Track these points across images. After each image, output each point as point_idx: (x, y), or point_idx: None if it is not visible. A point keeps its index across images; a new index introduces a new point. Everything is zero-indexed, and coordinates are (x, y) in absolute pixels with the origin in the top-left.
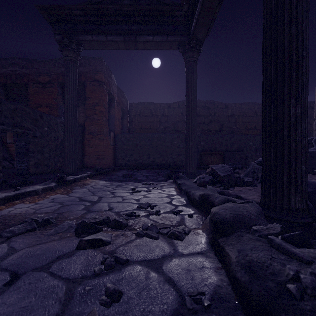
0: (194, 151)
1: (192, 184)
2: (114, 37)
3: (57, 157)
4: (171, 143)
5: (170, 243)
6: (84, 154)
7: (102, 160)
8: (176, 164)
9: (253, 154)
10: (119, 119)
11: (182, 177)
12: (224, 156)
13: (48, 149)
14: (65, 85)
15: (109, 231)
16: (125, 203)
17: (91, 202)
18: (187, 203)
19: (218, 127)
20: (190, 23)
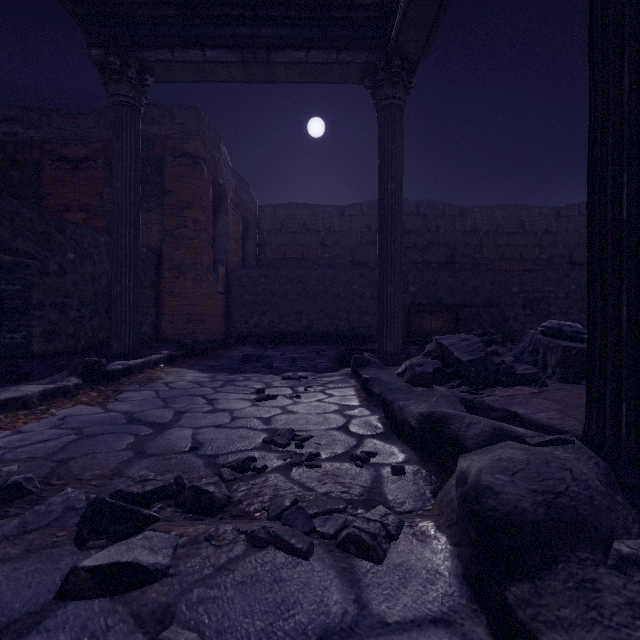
0: (397, 305)
1: (396, 381)
2: (220, 54)
3: (97, 318)
4: (346, 289)
5: (345, 573)
6: (160, 312)
7: (199, 325)
8: (356, 332)
9: (519, 312)
10: (238, 238)
11: (372, 362)
12: (459, 317)
13: (77, 301)
14: (114, 158)
15: (176, 524)
16: (235, 430)
17: (153, 427)
18: (386, 430)
19: (445, 255)
20: (389, 22)
